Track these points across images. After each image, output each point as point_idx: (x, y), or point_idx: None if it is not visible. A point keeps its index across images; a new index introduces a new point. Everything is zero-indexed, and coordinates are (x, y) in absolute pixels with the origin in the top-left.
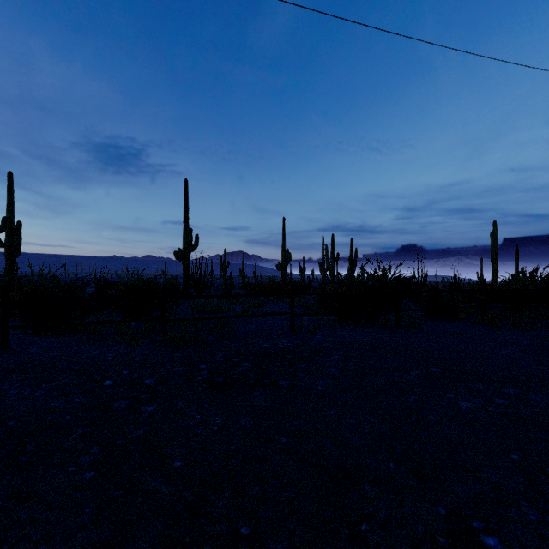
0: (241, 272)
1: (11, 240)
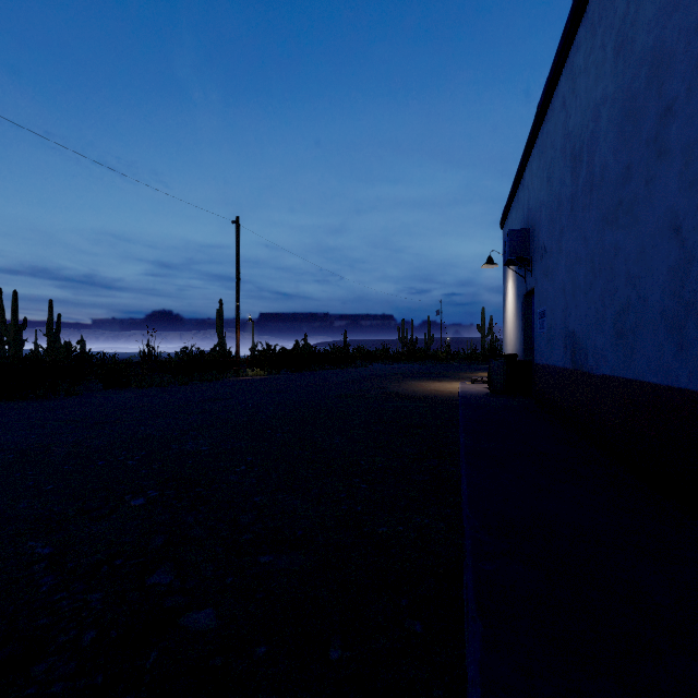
0: None
1: None
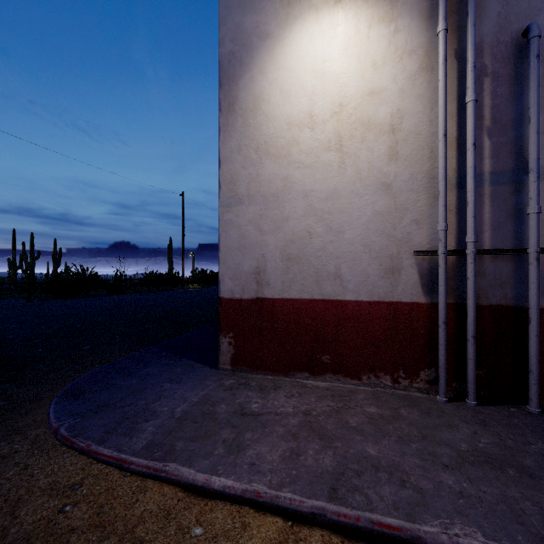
0: None
1: None
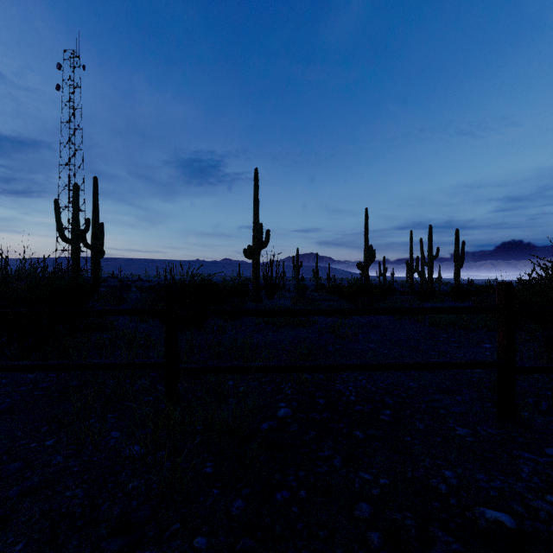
0: (314, 273)
1: (96, 242)
